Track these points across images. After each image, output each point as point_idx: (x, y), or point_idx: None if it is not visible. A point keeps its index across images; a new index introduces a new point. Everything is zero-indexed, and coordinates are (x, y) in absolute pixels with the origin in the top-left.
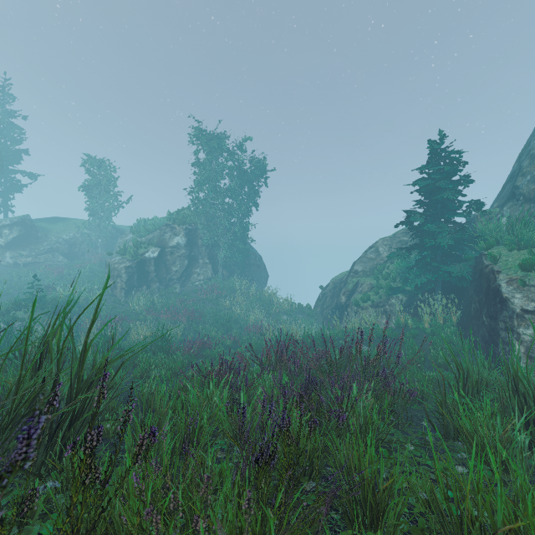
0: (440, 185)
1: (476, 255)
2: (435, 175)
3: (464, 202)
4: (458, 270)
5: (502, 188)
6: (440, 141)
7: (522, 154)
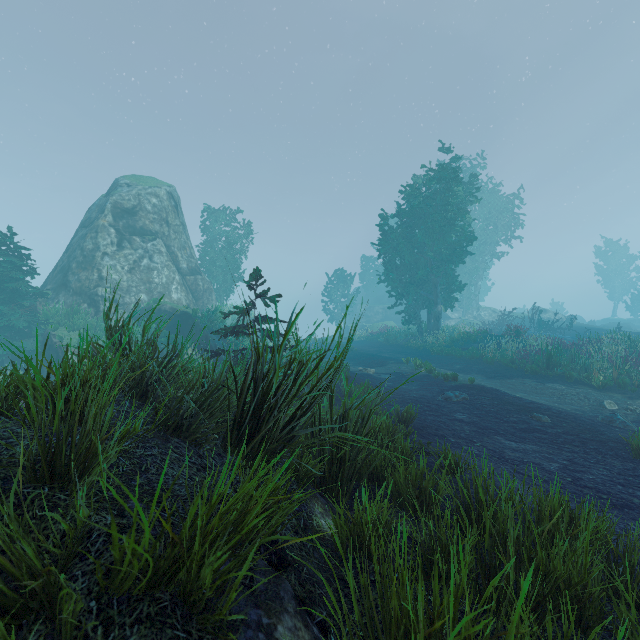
0: (14, 276)
1: (42, 332)
2: (7, 264)
3: (32, 291)
4: (31, 345)
5: (55, 275)
6: (11, 235)
7: (70, 254)
